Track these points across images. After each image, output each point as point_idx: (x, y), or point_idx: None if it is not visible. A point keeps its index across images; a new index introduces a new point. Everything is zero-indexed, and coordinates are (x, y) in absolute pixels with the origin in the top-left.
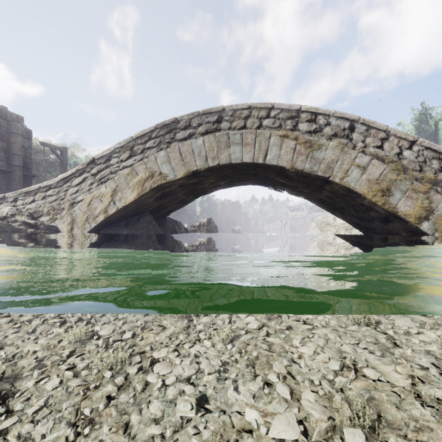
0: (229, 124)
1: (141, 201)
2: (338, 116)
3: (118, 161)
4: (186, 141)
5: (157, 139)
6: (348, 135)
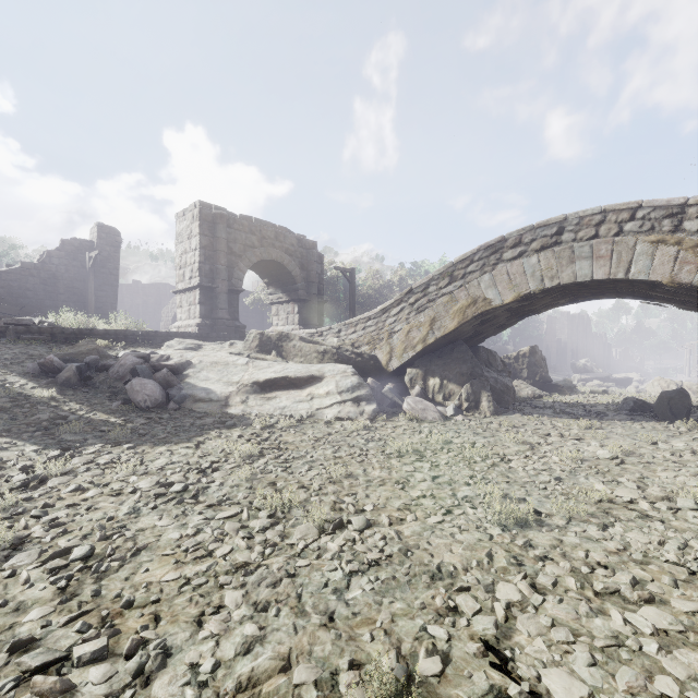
0: (573, 235)
1: (460, 329)
2: None
3: (436, 289)
4: (516, 261)
5: (480, 262)
6: None
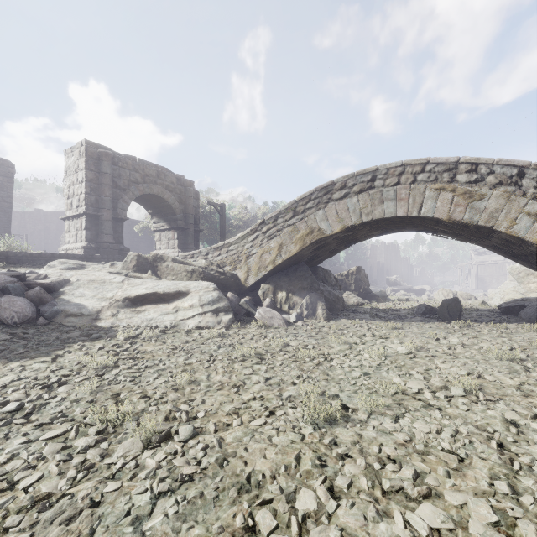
0: (383, 182)
1: (301, 253)
2: (503, 164)
3: (283, 221)
4: (342, 201)
5: (315, 201)
6: (516, 182)
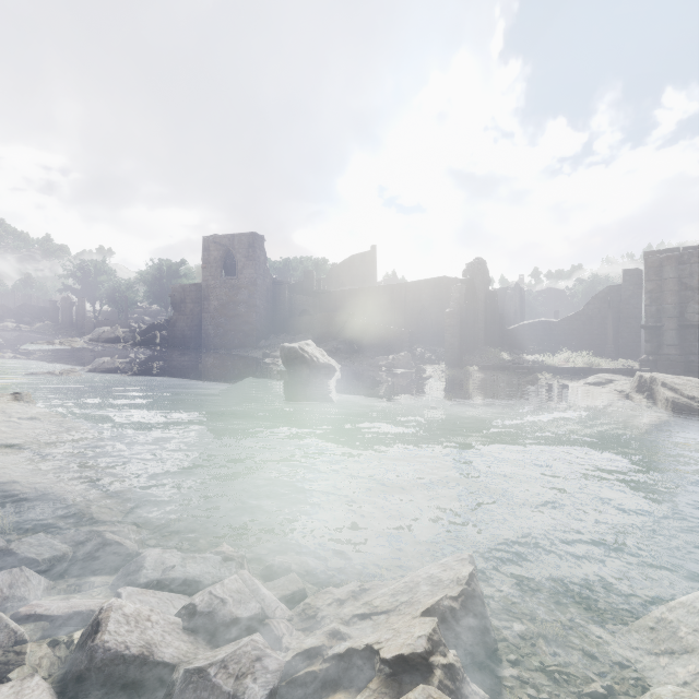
0: None
1: None
2: None
3: None
4: None
5: None
6: None
